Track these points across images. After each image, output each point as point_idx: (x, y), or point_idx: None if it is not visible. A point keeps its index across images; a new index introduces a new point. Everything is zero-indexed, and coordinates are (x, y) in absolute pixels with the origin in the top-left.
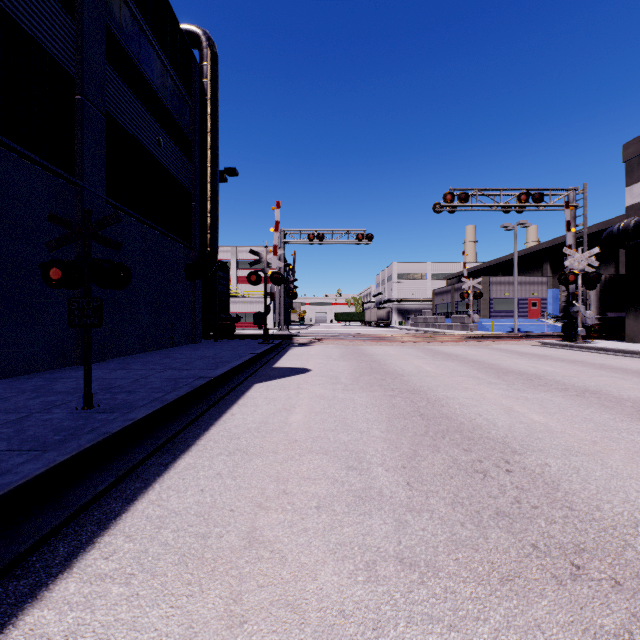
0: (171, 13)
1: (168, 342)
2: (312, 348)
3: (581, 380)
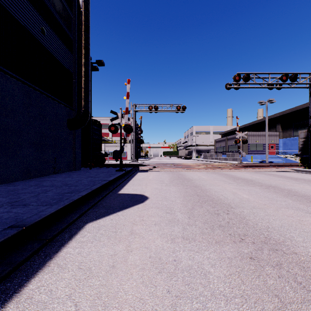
0: None
1: (52, 170)
2: (150, 173)
3: None
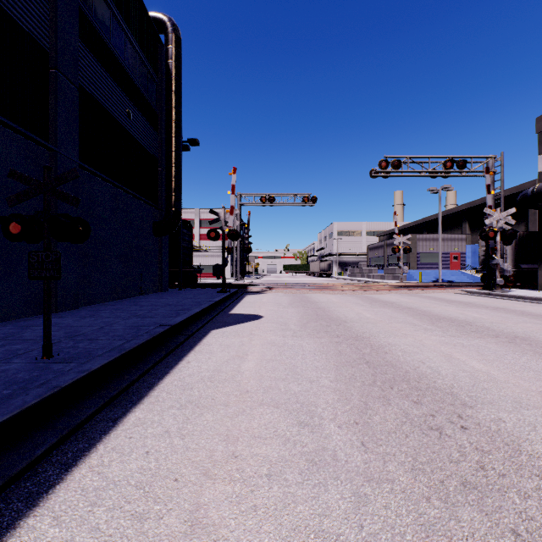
0: (140, 1)
1: (137, 291)
2: (264, 296)
3: (508, 326)
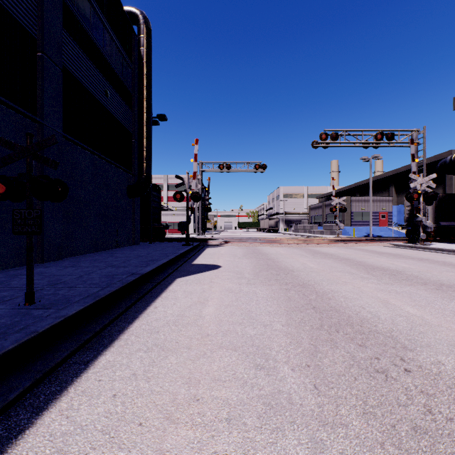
0: None
1: (113, 244)
2: (222, 248)
3: (434, 275)
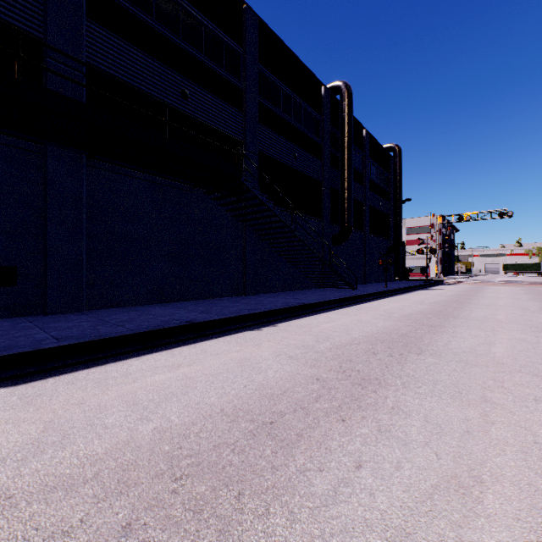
0: (383, 149)
1: (382, 280)
2: (453, 285)
3: None
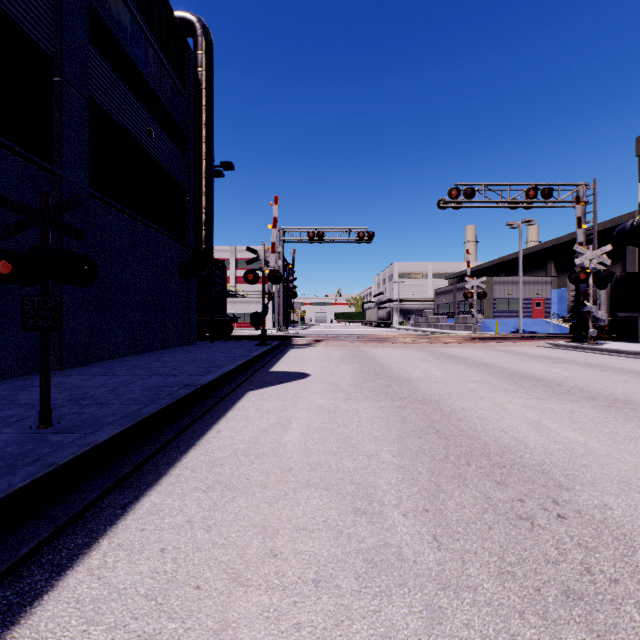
0: None
1: (160, 344)
2: (312, 350)
3: (606, 387)
